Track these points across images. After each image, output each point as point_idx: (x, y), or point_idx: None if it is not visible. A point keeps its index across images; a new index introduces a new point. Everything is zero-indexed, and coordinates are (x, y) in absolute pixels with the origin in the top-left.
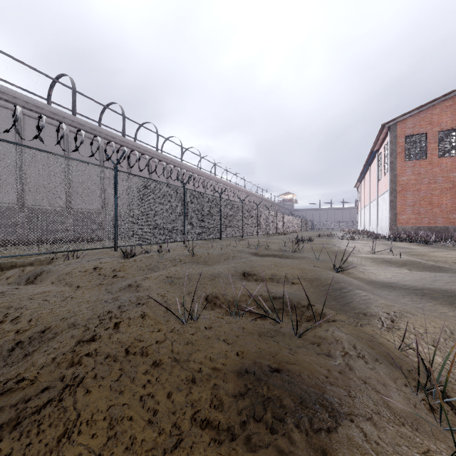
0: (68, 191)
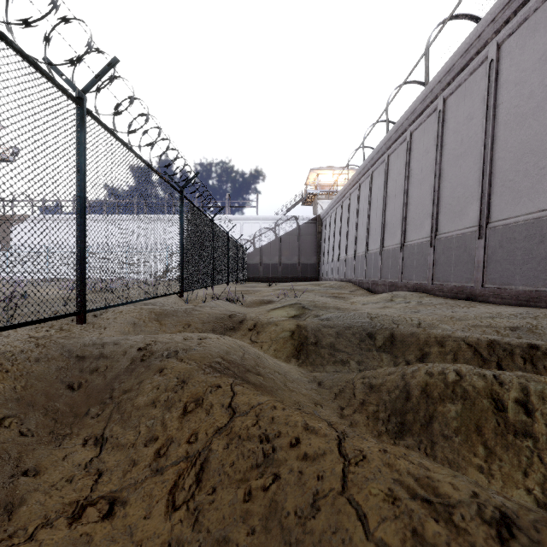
0: (484, 187)
